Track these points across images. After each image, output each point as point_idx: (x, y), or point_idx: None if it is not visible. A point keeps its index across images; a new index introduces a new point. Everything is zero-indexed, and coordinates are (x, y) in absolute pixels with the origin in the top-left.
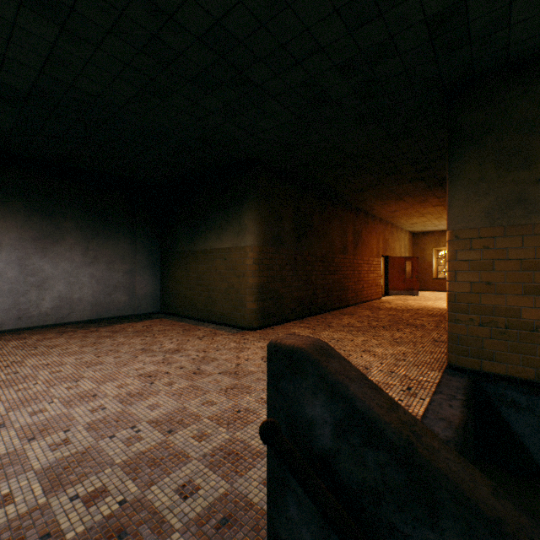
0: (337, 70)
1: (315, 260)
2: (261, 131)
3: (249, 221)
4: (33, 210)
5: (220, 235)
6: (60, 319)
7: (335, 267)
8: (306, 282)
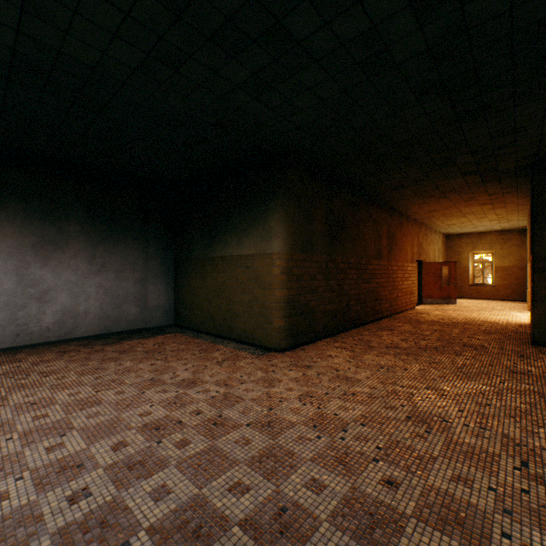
0: (412, 12)
1: (348, 267)
2: (295, 111)
3: (276, 223)
4: (33, 213)
5: (242, 240)
6: (63, 335)
7: (369, 275)
8: (339, 293)
